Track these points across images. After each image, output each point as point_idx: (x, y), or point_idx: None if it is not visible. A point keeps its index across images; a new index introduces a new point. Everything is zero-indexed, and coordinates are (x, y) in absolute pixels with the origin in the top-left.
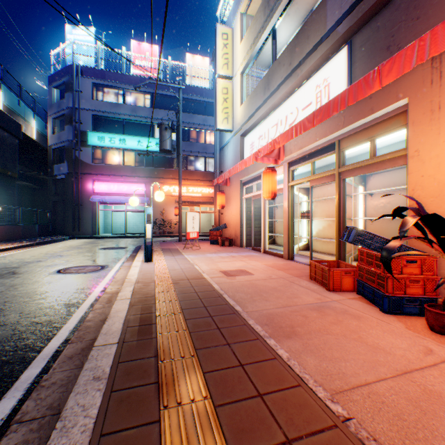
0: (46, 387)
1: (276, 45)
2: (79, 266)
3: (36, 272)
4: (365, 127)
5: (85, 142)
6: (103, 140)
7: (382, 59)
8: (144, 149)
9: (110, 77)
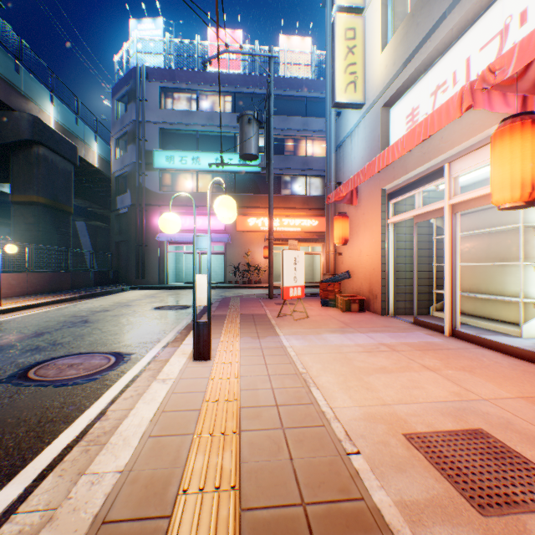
0: None
1: None
2: (79, 355)
3: None
4: None
5: (151, 164)
6: (172, 160)
7: None
8: (224, 169)
9: (180, 77)
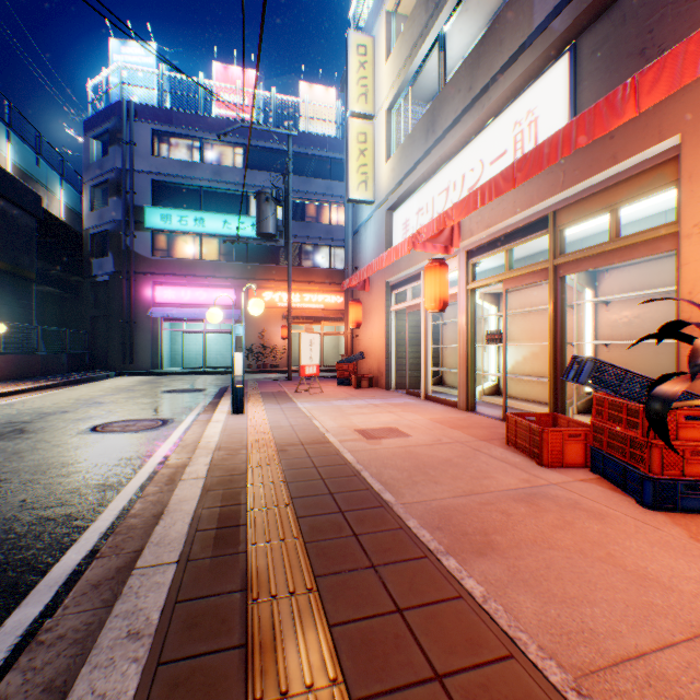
0: (47, 645)
1: (445, 61)
2: (127, 420)
3: (57, 431)
4: (601, 188)
5: (141, 223)
6: (170, 219)
7: (632, 71)
8: (234, 233)
9: (179, 121)
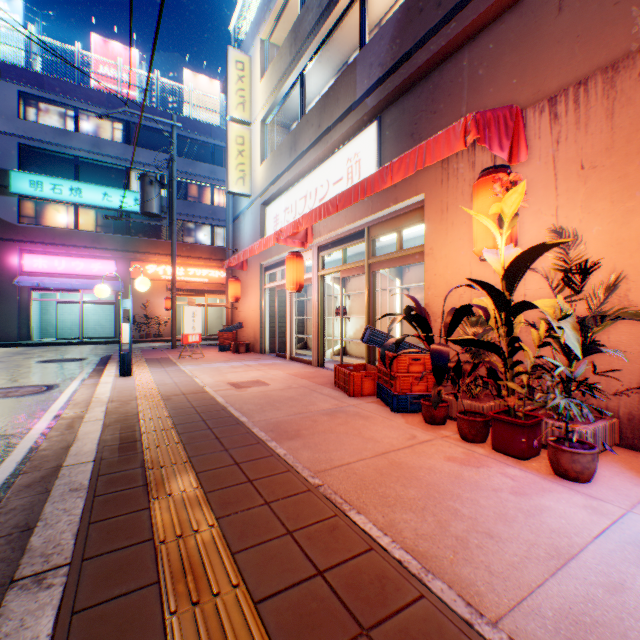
0: (5, 513)
1: (306, 94)
2: (8, 388)
3: None
4: (392, 217)
5: (6, 187)
6: (41, 186)
7: (408, 146)
8: (115, 206)
9: (53, 86)
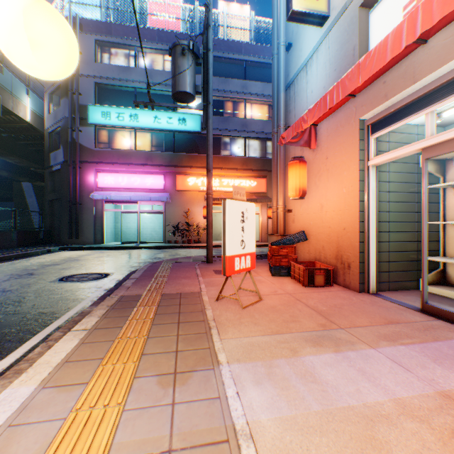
0: None
1: None
2: None
3: None
4: None
5: (86, 119)
6: (109, 116)
7: None
8: (163, 127)
9: (117, 32)
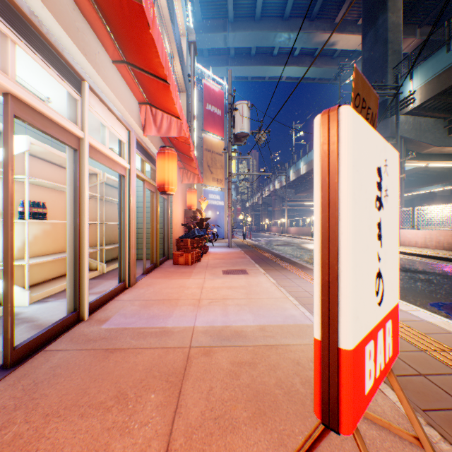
0: None
1: None
2: None
3: None
4: None
5: None
6: None
7: None
8: None
9: None
